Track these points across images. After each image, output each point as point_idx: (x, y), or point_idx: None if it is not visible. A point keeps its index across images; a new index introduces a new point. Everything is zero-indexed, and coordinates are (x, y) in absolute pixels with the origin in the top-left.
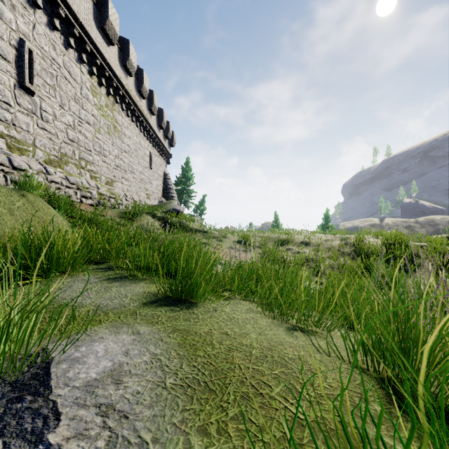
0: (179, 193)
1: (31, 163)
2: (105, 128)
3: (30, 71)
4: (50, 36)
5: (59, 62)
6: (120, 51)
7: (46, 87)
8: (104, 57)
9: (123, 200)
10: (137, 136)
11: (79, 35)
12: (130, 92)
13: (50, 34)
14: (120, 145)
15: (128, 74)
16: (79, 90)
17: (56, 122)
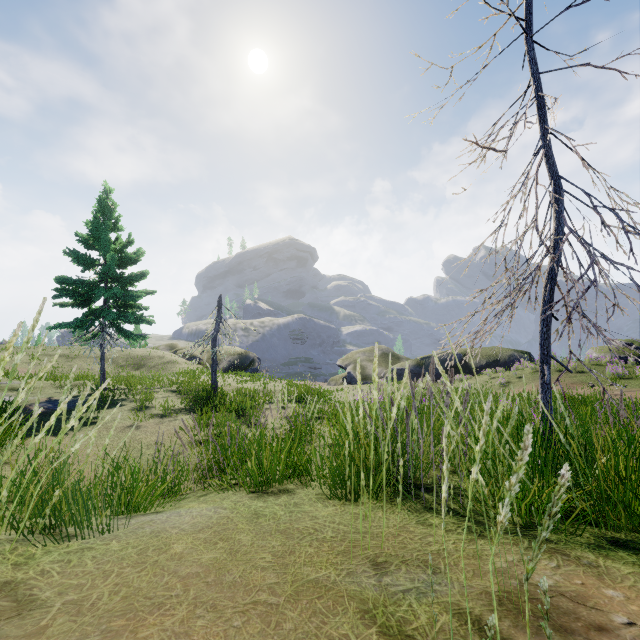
0: None
1: None
2: None
3: None
4: None
5: None
6: None
7: None
8: None
9: None
10: None
11: None
12: None
13: None
14: None
15: None
16: None
17: None
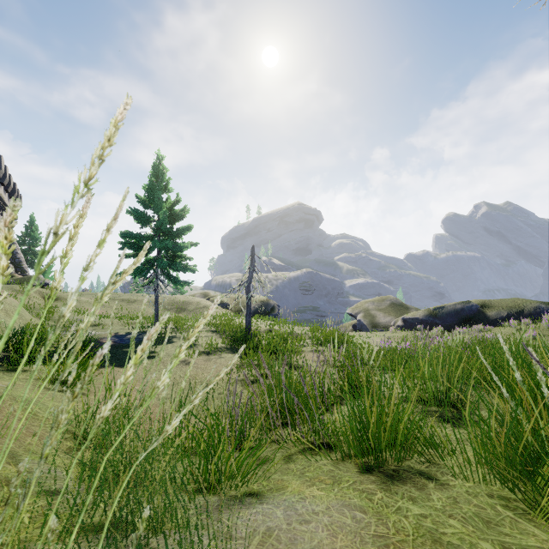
0: (24, 254)
1: None
2: None
3: None
4: None
5: None
6: None
7: None
8: None
9: None
10: None
11: None
12: None
13: None
14: None
15: None
16: None
17: None
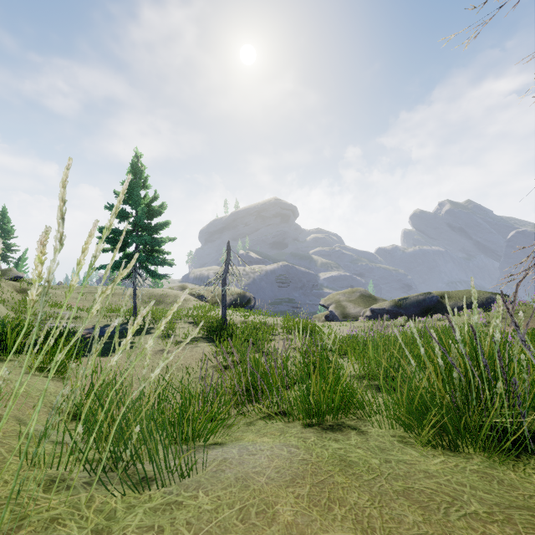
0: None
1: None
2: None
3: None
4: None
5: None
6: None
7: None
8: None
9: None
10: None
11: None
12: None
13: None
14: None
15: None
16: None
17: None
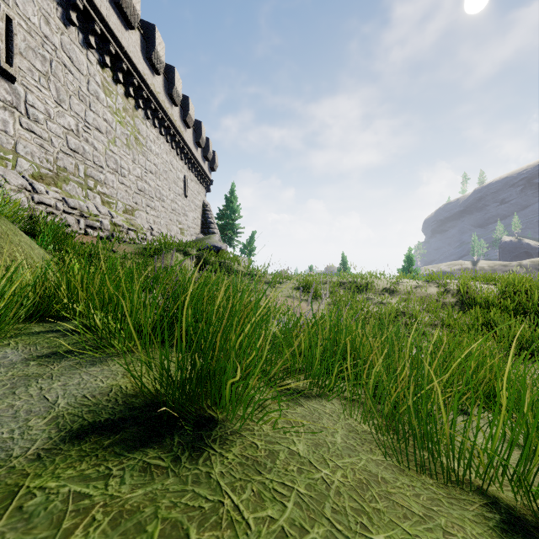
0: (223, 229)
1: (9, 175)
2: (123, 139)
3: (8, 48)
4: (40, 5)
5: (54, 42)
6: (143, 40)
7: (35, 73)
8: (120, 44)
9: (147, 234)
10: (168, 154)
11: (84, 9)
12: (157, 95)
13: (41, 1)
14: (144, 163)
15: (154, 71)
16: (85, 84)
17: (50, 123)
